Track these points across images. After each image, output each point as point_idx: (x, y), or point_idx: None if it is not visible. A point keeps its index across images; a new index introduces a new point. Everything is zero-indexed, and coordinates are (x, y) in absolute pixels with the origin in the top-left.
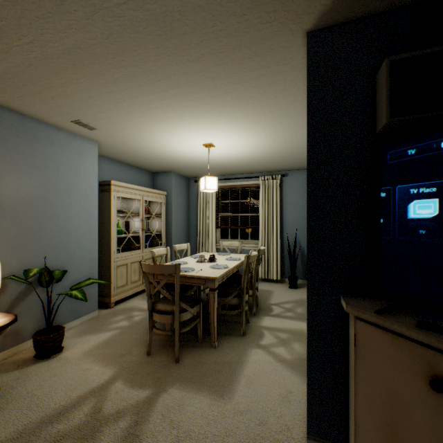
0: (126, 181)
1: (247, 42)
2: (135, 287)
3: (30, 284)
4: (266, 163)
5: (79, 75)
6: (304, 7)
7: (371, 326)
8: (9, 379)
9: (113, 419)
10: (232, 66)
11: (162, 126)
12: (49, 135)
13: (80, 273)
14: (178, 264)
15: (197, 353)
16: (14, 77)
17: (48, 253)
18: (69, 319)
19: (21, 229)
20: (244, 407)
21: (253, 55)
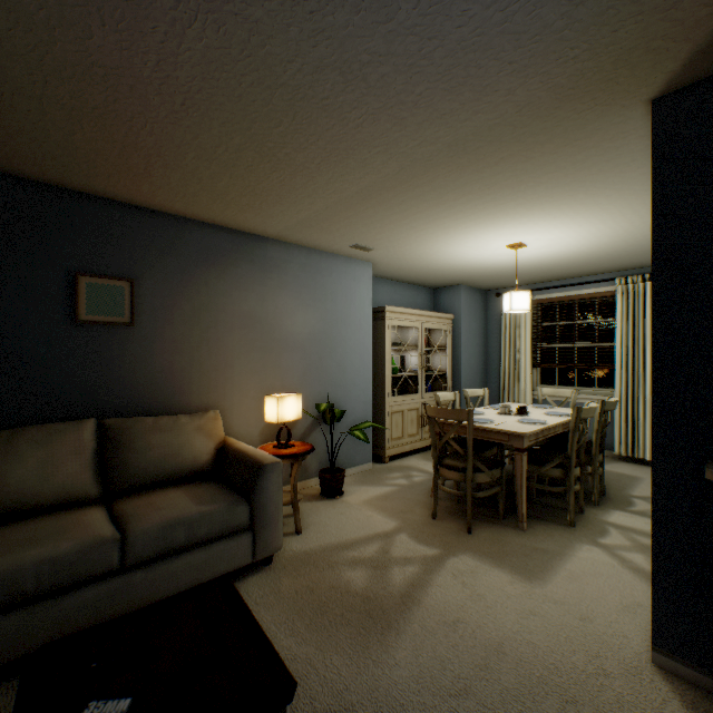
0: (400, 303)
1: (559, 133)
2: (412, 442)
3: (317, 419)
4: (627, 256)
5: (366, 206)
6: (638, 83)
7: None
8: (304, 507)
9: (401, 562)
10: (541, 159)
11: (449, 234)
12: (328, 264)
13: (355, 416)
14: (470, 409)
15: (496, 530)
16: (311, 220)
17: (327, 390)
18: (345, 465)
19: (307, 364)
20: (560, 598)
21: (571, 141)
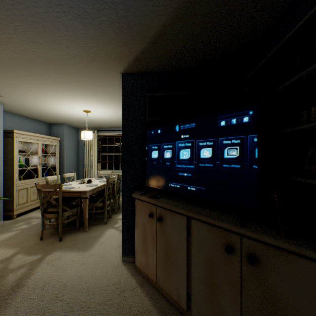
0: (27, 129)
1: (94, 72)
2: (34, 204)
3: None
4: None
5: None
6: (116, 66)
7: (139, 200)
8: None
9: (16, 270)
10: (89, 79)
11: (52, 99)
12: None
13: None
14: (61, 183)
15: (75, 235)
16: None
17: None
18: None
19: None
20: (96, 253)
21: (99, 77)
